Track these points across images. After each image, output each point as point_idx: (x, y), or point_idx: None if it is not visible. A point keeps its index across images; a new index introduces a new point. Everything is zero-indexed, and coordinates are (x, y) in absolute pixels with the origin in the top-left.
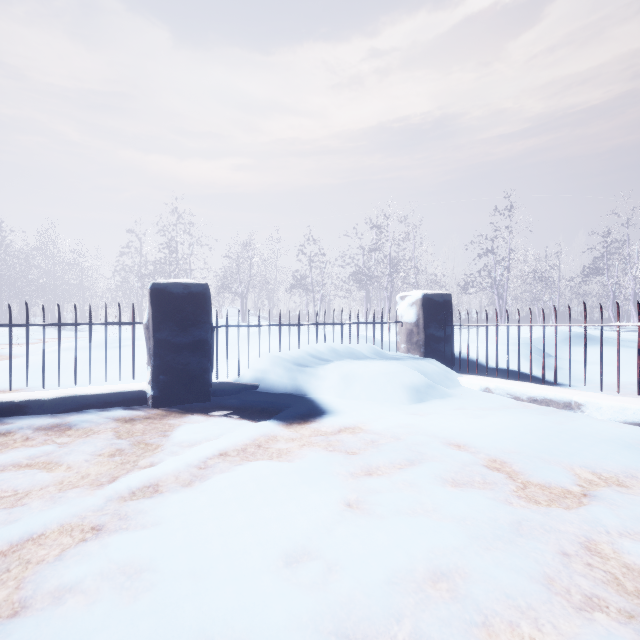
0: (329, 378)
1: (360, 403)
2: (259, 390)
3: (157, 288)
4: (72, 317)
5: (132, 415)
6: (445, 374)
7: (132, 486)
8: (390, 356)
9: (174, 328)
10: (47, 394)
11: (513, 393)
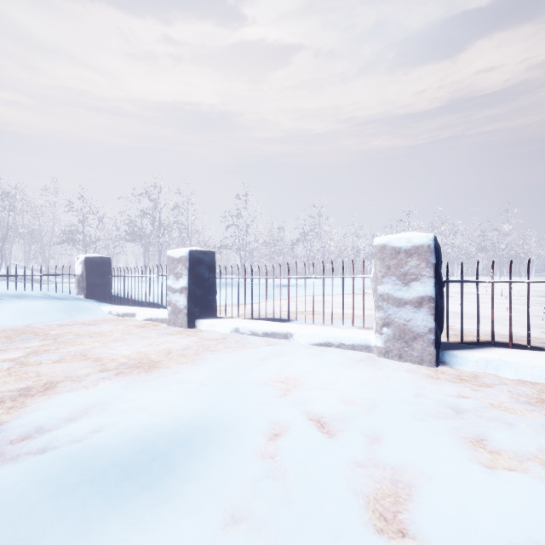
0: None
1: None
2: None
3: None
4: None
5: None
6: (93, 305)
7: None
8: (58, 296)
9: None
10: None
11: (118, 312)
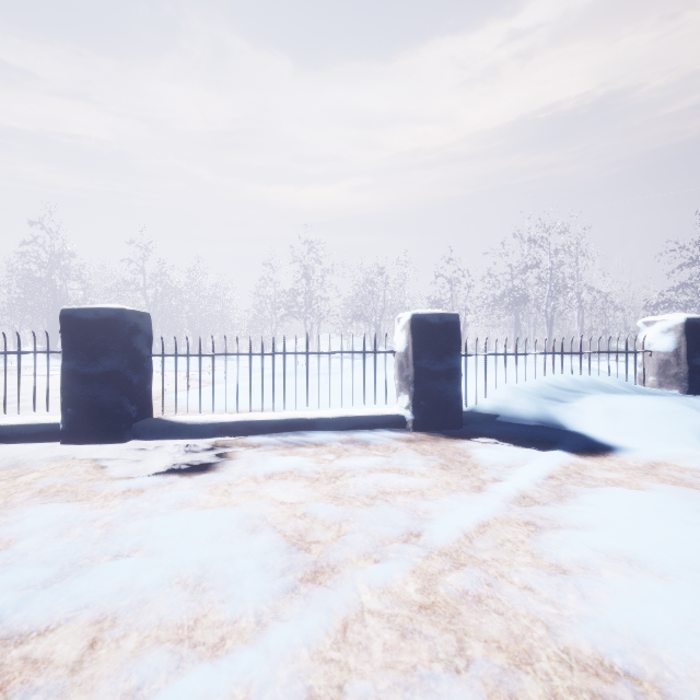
0: (590, 411)
1: (644, 439)
2: (505, 420)
3: (417, 319)
4: (210, 347)
5: (405, 436)
6: None
7: (511, 494)
8: (643, 390)
9: (431, 356)
10: (324, 414)
11: None
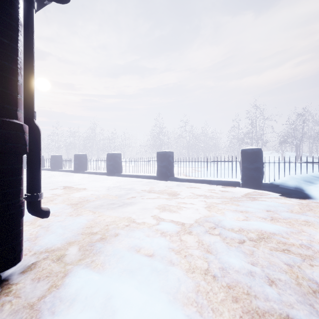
0: None
1: None
2: (282, 187)
3: (243, 150)
4: (211, 158)
5: (235, 187)
6: None
7: (236, 197)
8: None
9: (248, 163)
10: (214, 179)
11: None
